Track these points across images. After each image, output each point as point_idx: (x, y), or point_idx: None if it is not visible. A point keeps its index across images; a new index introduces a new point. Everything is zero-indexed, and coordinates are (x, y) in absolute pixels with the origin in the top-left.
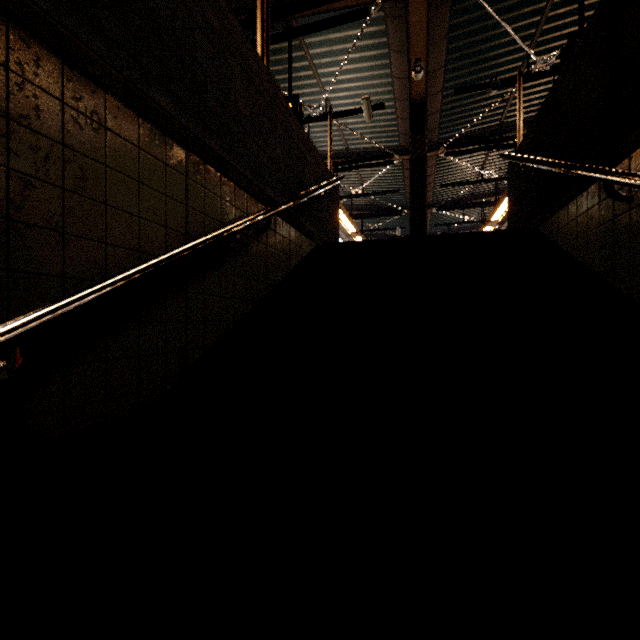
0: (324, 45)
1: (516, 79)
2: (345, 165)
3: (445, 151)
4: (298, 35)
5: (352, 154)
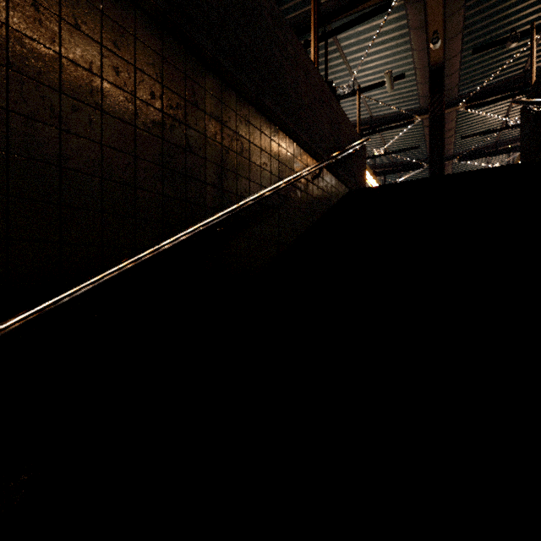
0: (352, 37)
1: (538, 28)
2: (369, 130)
3: (465, 105)
4: (332, 35)
5: (375, 120)
